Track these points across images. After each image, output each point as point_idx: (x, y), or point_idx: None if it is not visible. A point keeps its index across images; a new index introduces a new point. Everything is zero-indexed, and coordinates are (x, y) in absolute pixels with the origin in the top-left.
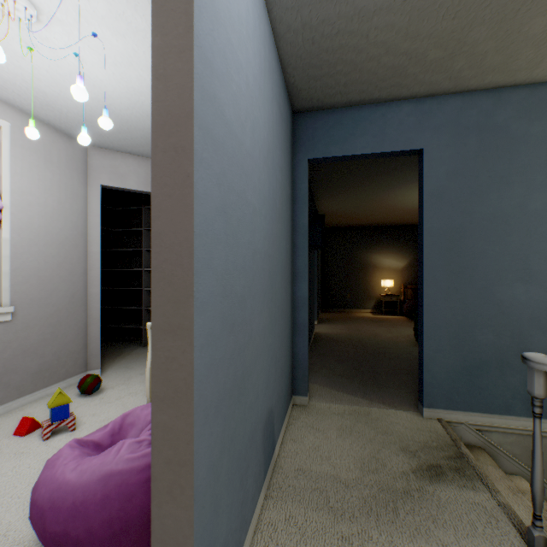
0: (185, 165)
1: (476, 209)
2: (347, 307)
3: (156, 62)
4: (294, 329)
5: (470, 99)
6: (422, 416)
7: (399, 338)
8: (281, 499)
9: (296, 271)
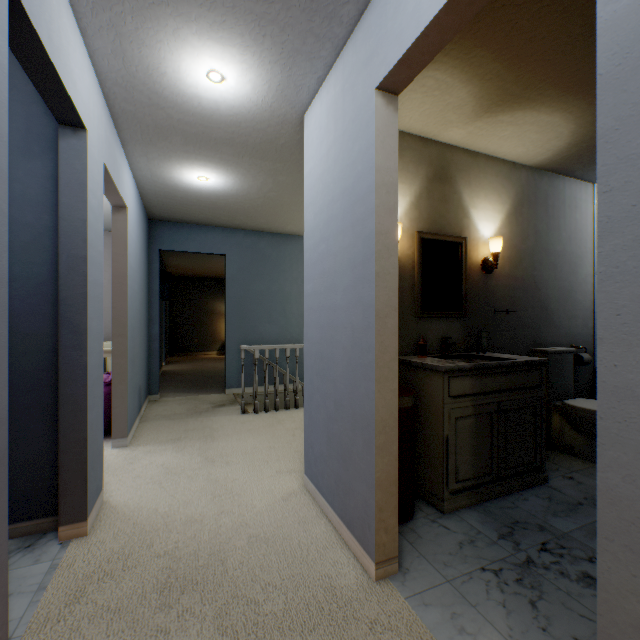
0: (125, 288)
1: (251, 288)
2: (195, 350)
3: (115, 257)
4: (150, 354)
5: (248, 234)
6: (226, 394)
7: None
8: (148, 421)
9: (151, 318)
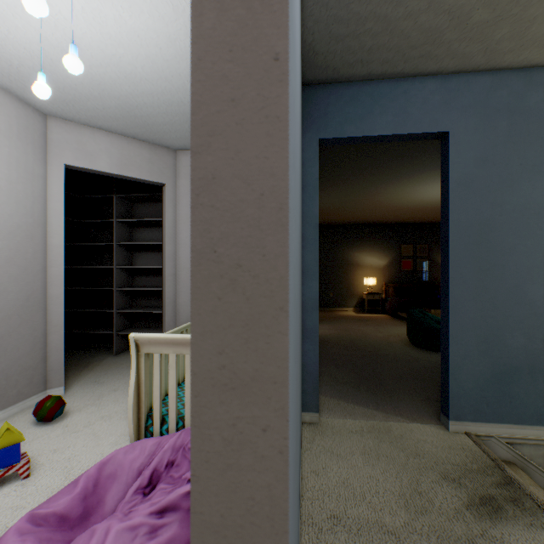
0: (267, 36)
1: (506, 200)
2: (329, 305)
3: None
4: (303, 335)
5: (500, 78)
6: (448, 430)
7: (390, 337)
8: None
9: (305, 268)
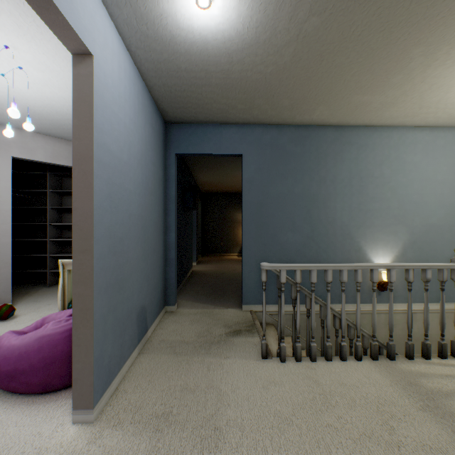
0: (89, 179)
1: (270, 191)
2: (221, 252)
3: (75, 131)
4: (166, 263)
5: (267, 129)
6: (242, 310)
7: None
8: (148, 353)
9: (167, 225)
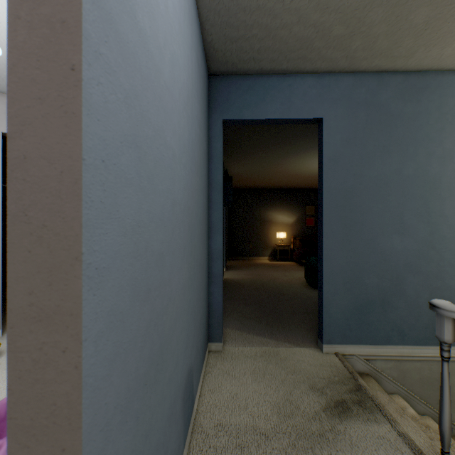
0: (66, 51)
1: (364, 173)
2: (249, 255)
3: None
4: (210, 280)
5: (360, 79)
6: (322, 352)
7: (293, 280)
8: None
9: (211, 225)
